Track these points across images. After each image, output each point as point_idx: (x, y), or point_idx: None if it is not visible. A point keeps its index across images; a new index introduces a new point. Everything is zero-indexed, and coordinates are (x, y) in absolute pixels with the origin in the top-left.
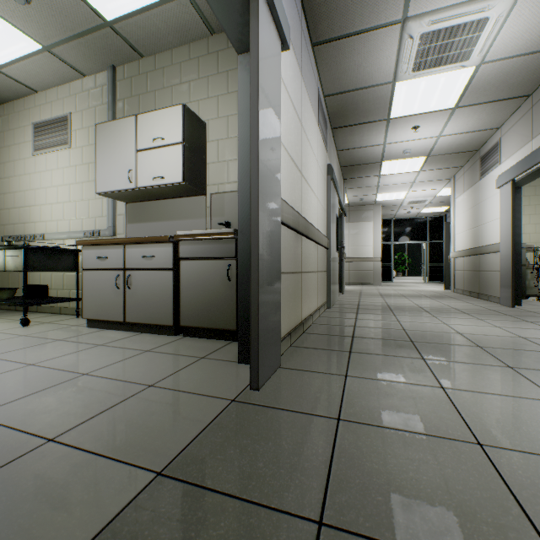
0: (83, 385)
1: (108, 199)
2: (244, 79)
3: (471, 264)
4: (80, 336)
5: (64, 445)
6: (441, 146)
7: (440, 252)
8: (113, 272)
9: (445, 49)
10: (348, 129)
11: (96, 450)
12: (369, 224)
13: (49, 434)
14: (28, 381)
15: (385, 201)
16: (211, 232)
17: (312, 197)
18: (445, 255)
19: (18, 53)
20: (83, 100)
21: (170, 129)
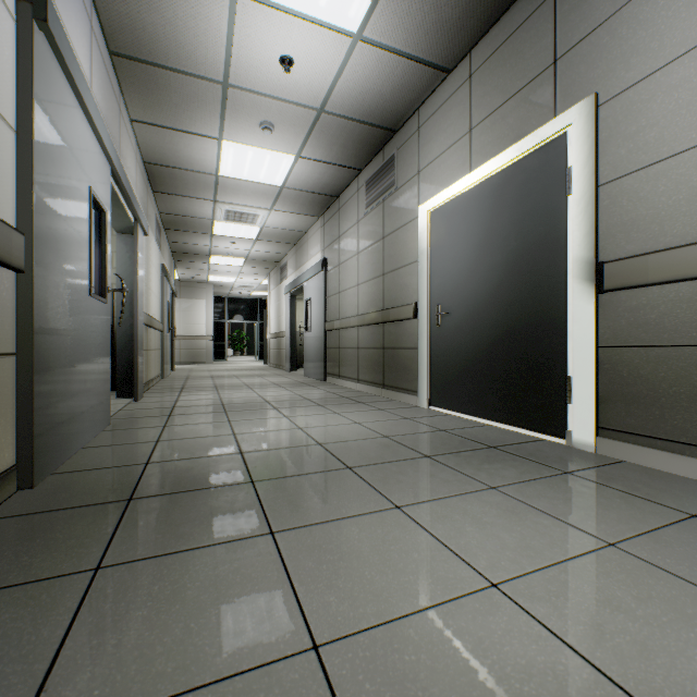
0: None
1: None
2: (121, 247)
3: (277, 344)
4: None
5: None
6: (255, 255)
7: None
8: None
9: (242, 218)
10: (179, 232)
11: None
12: (203, 302)
13: None
14: None
15: (217, 282)
16: None
17: (153, 296)
18: (264, 336)
19: None
20: None
21: None
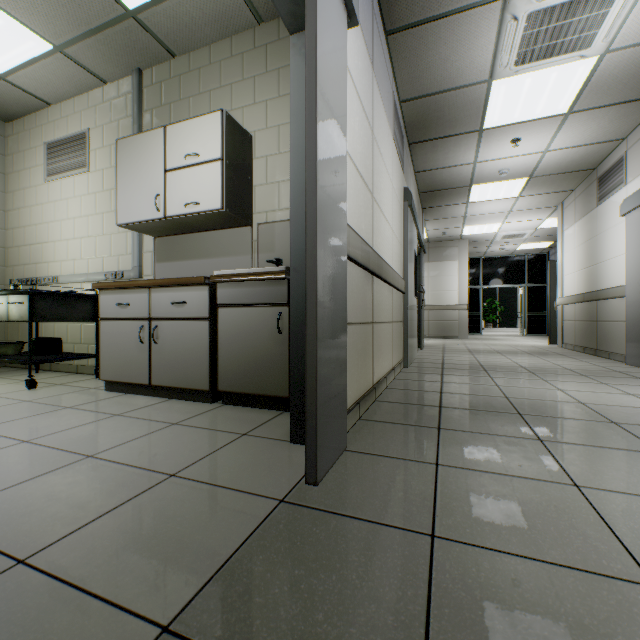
0: (85, 472)
1: (133, 233)
2: (298, 67)
3: (585, 312)
4: (95, 402)
5: (37, 572)
6: (547, 164)
7: (542, 298)
8: (136, 323)
9: (560, 33)
10: (429, 144)
11: (80, 581)
12: (454, 263)
13: (21, 551)
14: (14, 466)
15: (473, 235)
16: (256, 271)
17: (386, 227)
18: (550, 301)
19: (26, 56)
20: (104, 113)
21: (207, 142)
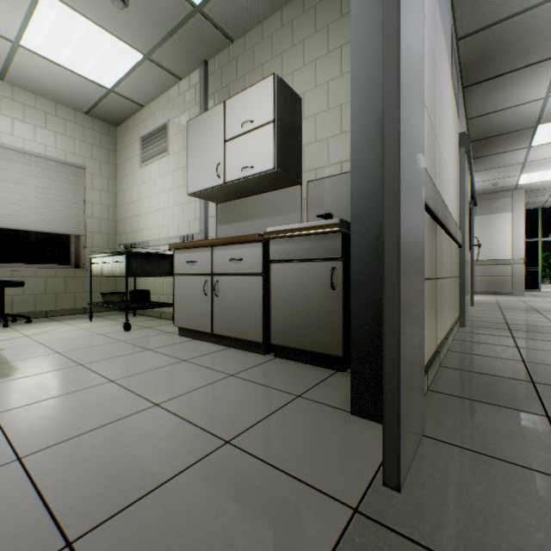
0: (149, 424)
1: (200, 201)
2: None
3: None
4: (169, 346)
5: None
6: None
7: None
8: (201, 278)
9: None
10: (487, 84)
11: None
12: (506, 215)
13: (73, 526)
14: (97, 407)
15: (531, 183)
16: (308, 225)
17: (445, 173)
18: None
19: (125, 68)
20: (180, 105)
21: (260, 108)
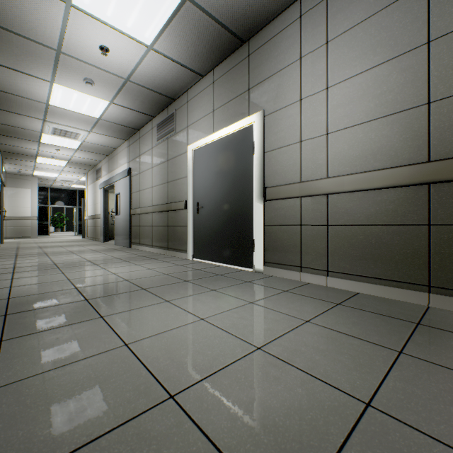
0: None
1: None
2: None
3: (94, 223)
4: None
5: None
6: (76, 160)
7: None
8: None
9: (66, 134)
10: (10, 137)
11: None
12: (28, 190)
13: None
14: None
15: (42, 176)
16: None
17: None
18: (83, 217)
19: None
20: None
21: None
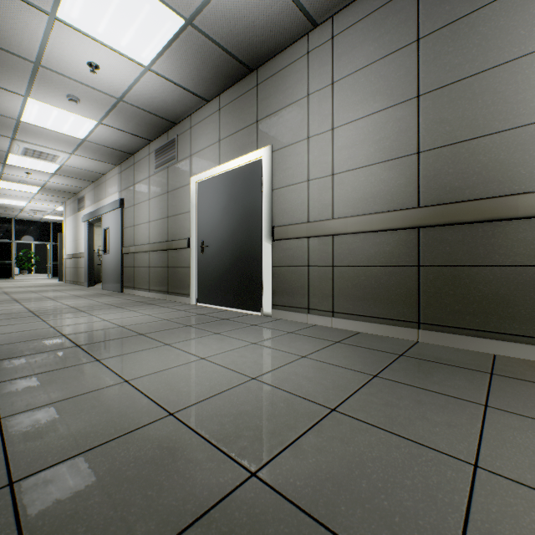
0: None
1: None
2: None
3: (75, 264)
4: None
5: None
6: (51, 186)
7: None
8: None
9: (41, 155)
10: None
11: None
12: None
13: None
14: None
15: (5, 204)
16: None
17: None
18: (60, 256)
19: None
20: None
21: None
